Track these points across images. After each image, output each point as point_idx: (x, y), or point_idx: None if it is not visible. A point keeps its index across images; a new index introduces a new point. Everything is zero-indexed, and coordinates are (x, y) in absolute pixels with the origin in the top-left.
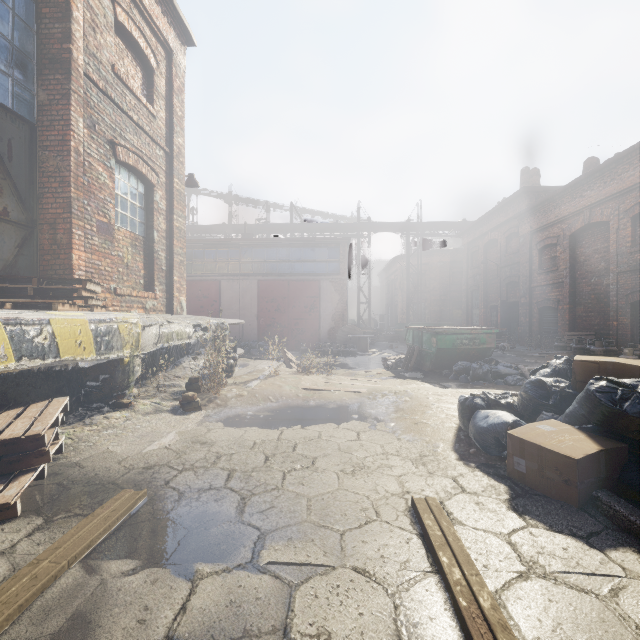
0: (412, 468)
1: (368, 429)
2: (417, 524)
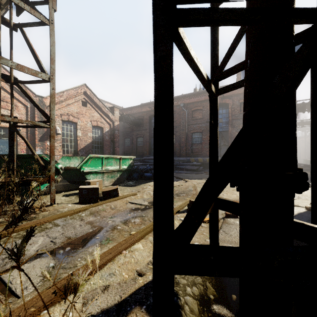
0: None
1: None
2: None
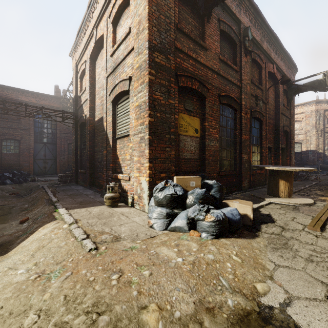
0: (297, 244)
1: (302, 301)
2: (323, 229)
